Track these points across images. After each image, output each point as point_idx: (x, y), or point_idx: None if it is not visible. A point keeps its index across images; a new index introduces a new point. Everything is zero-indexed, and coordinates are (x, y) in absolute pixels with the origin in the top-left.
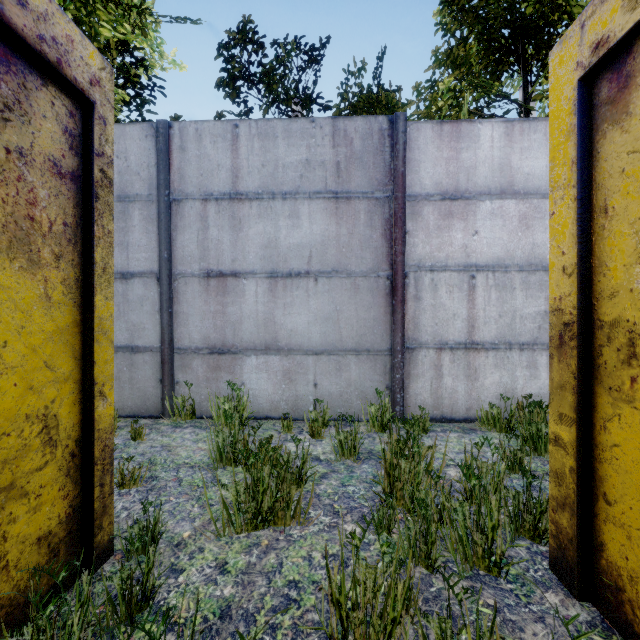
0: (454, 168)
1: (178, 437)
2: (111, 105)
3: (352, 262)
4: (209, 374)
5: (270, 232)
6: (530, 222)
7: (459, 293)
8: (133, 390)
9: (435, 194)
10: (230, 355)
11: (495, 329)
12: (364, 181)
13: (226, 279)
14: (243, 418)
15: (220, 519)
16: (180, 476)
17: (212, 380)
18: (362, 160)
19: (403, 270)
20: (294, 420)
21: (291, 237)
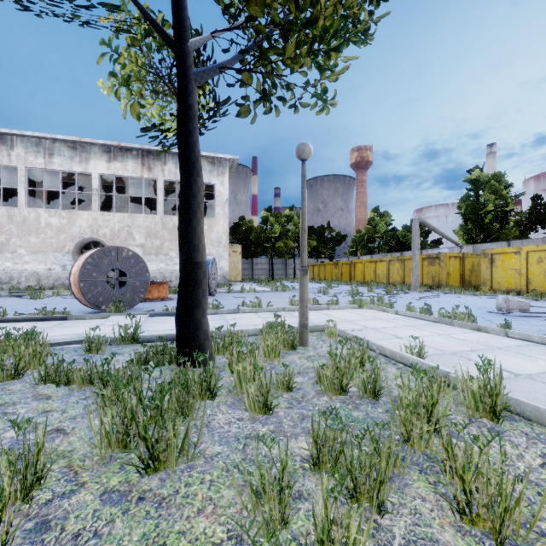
0: None
1: None
2: None
3: None
4: None
5: None
6: None
7: None
8: None
9: None
10: None
11: None
12: None
13: None
14: None
15: None
16: None
17: None
18: None
19: None
20: None
21: None
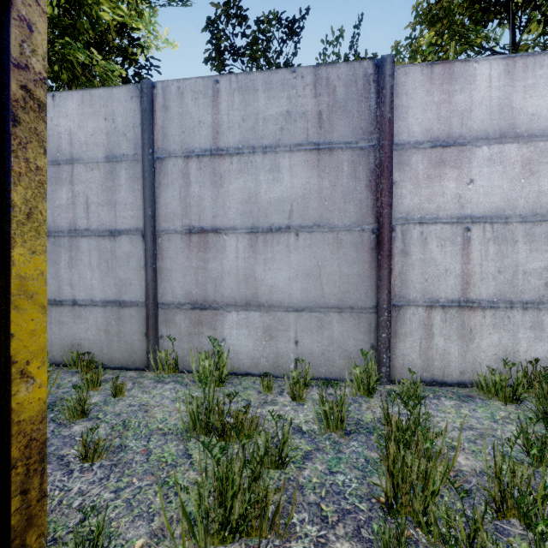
0: (446, 112)
1: (158, 394)
2: (41, 9)
3: (335, 216)
4: (191, 329)
5: (250, 187)
6: (535, 167)
7: (452, 247)
8: (121, 343)
9: (425, 141)
10: (211, 311)
11: (493, 286)
12: (347, 130)
13: (207, 235)
14: (223, 375)
15: (183, 519)
16: (150, 447)
17: (194, 335)
18: (345, 108)
19: (390, 223)
20: (274, 377)
21: (271, 191)
